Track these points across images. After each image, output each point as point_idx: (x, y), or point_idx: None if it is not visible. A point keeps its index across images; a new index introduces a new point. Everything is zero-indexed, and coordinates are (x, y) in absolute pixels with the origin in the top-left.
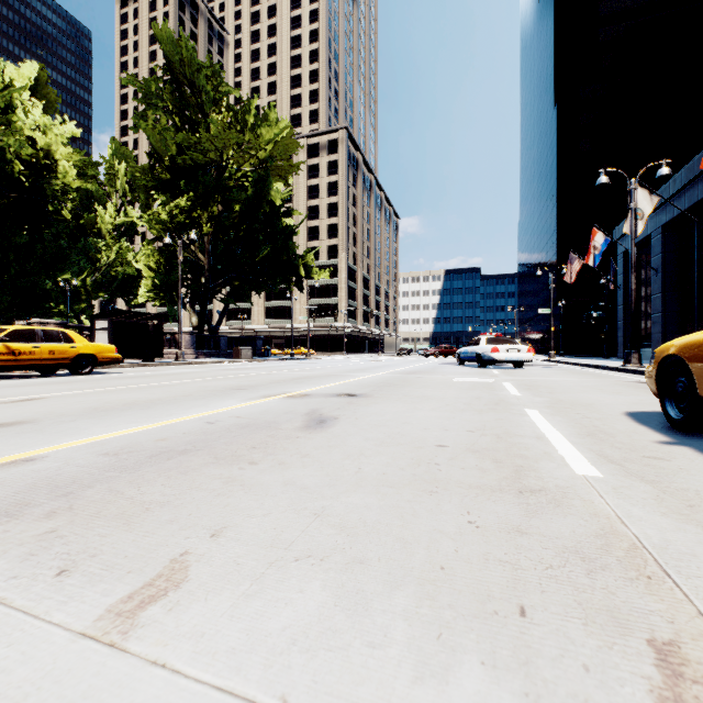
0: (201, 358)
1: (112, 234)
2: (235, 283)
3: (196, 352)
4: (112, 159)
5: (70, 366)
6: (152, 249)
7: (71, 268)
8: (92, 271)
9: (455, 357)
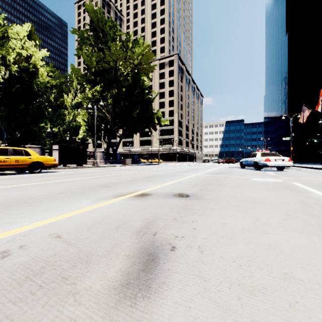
0: (108, 164)
1: (71, 107)
2: (124, 128)
3: (105, 161)
4: (71, 74)
5: (28, 168)
6: (84, 112)
7: (54, 123)
8: (62, 125)
9: (233, 163)
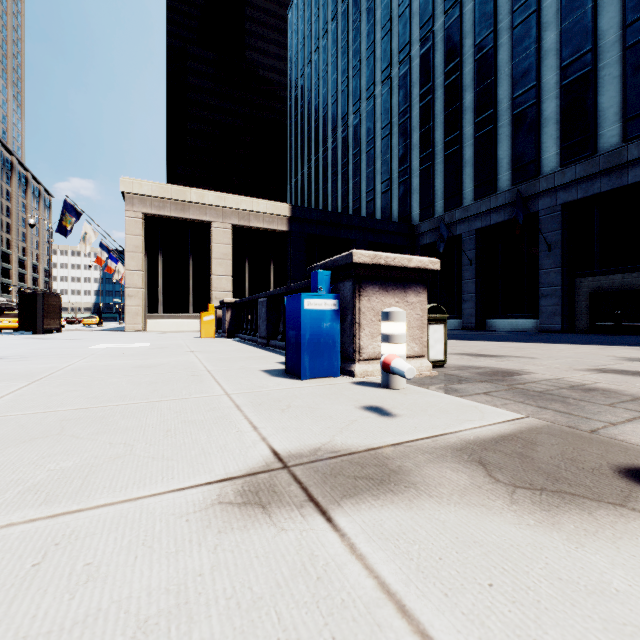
0: None
1: None
2: None
3: None
4: None
5: None
6: None
7: None
8: None
9: (77, 324)
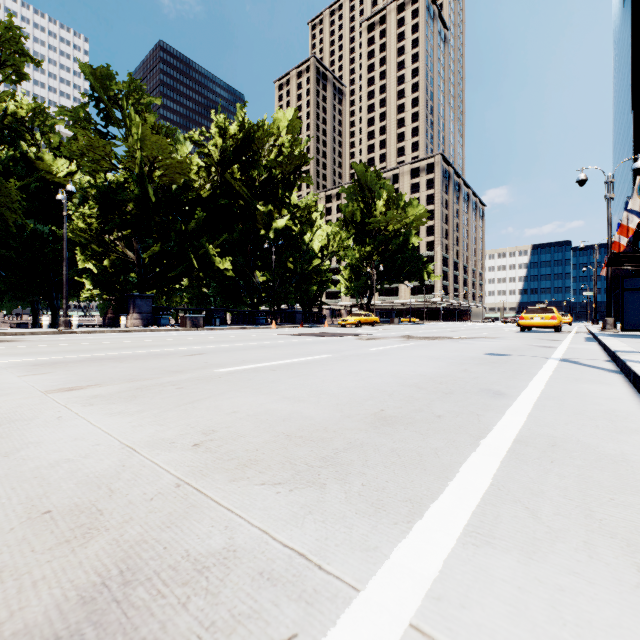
0: None
1: None
2: (385, 283)
3: None
4: None
5: (372, 324)
6: (350, 270)
7: None
8: None
9: None
